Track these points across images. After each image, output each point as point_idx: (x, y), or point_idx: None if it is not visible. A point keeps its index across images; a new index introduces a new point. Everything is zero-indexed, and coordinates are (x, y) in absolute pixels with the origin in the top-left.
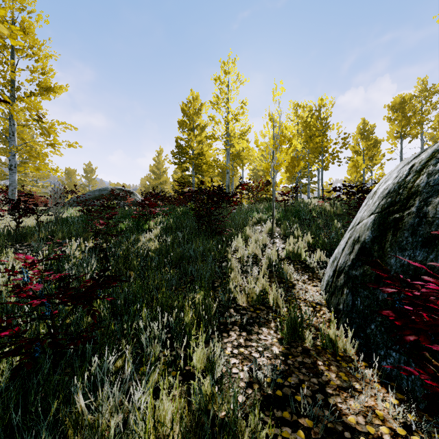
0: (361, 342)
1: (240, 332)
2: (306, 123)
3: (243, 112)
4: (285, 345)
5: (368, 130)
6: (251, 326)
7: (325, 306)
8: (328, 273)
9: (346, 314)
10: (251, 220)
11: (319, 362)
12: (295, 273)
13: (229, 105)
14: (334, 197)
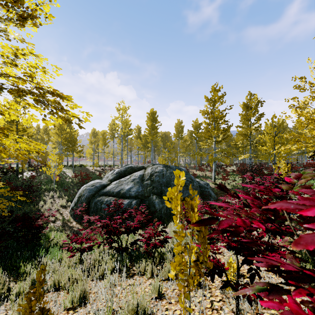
0: (74, 218)
1: (53, 223)
2: (66, 140)
3: (30, 127)
4: (62, 222)
5: (96, 133)
6: (55, 222)
7: (69, 215)
8: (70, 208)
9: (72, 215)
10: (41, 189)
11: (67, 222)
12: (63, 209)
13: (21, 123)
14: (80, 164)
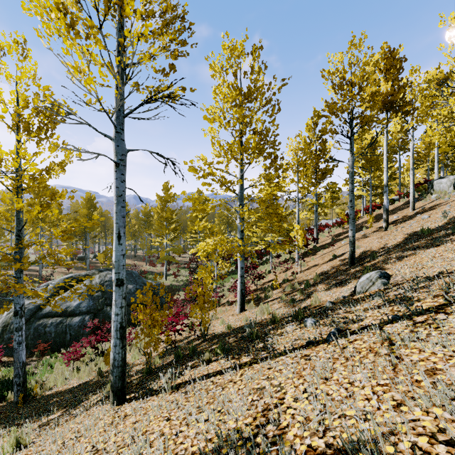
0: None
1: None
2: None
3: None
4: None
5: None
6: None
7: None
8: None
9: None
10: None
11: None
12: None
13: None
14: None
